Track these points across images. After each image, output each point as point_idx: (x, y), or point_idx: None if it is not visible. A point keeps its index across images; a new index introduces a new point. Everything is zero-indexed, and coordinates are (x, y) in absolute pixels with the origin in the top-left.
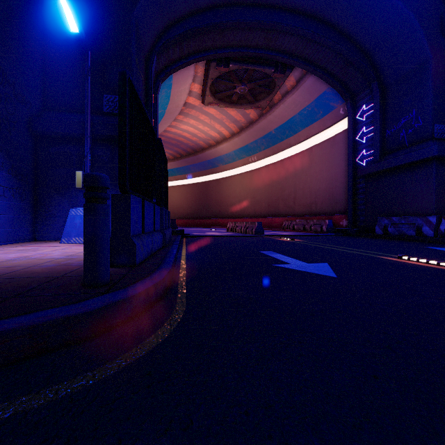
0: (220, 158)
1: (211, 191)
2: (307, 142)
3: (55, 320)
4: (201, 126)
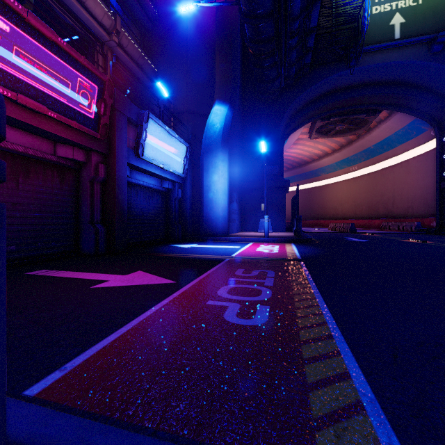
0: (322, 168)
1: (314, 196)
2: (405, 154)
3: (302, 238)
4: (307, 148)
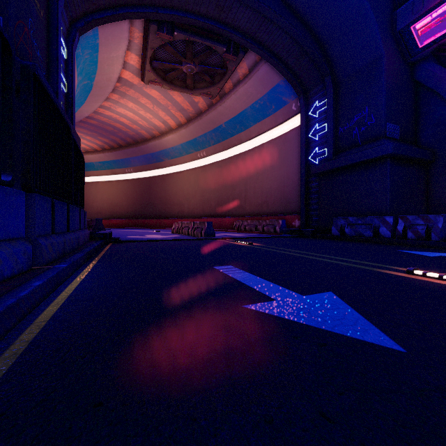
0: (165, 151)
1: (156, 188)
2: (258, 138)
3: None
4: (143, 112)
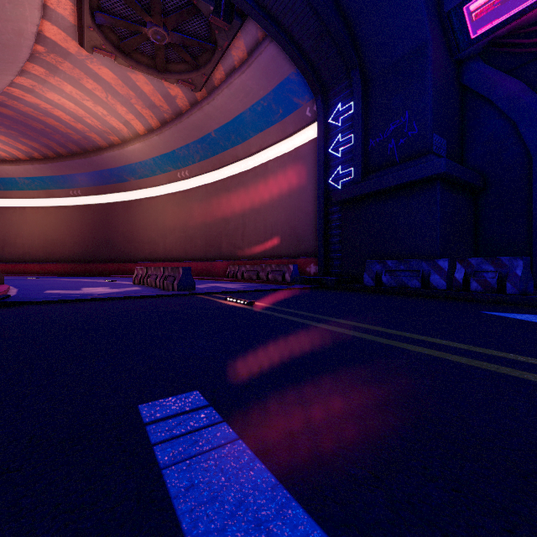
0: (130, 167)
1: (116, 219)
2: (261, 155)
3: None
4: (91, 104)
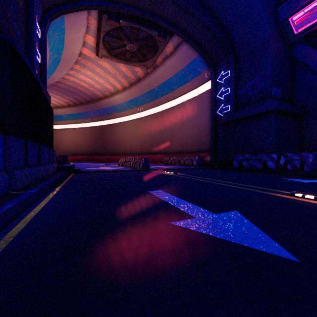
0: (114, 107)
1: (107, 133)
2: (181, 98)
3: None
4: (98, 78)
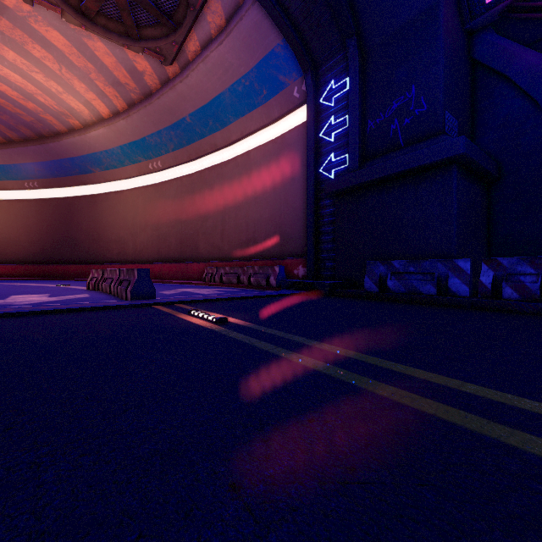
0: (94, 156)
1: (80, 215)
2: (242, 144)
3: None
4: (42, 77)
